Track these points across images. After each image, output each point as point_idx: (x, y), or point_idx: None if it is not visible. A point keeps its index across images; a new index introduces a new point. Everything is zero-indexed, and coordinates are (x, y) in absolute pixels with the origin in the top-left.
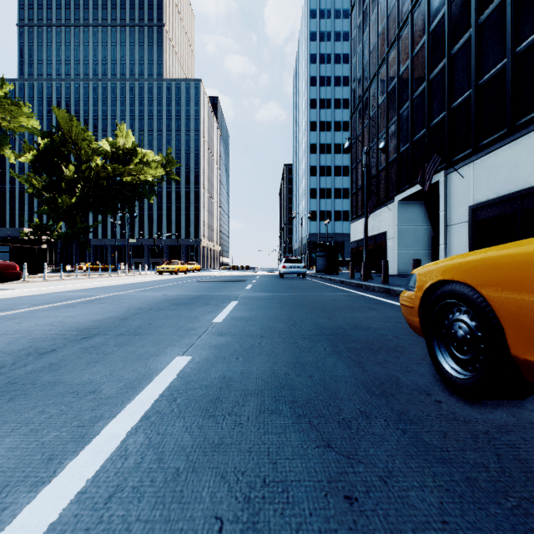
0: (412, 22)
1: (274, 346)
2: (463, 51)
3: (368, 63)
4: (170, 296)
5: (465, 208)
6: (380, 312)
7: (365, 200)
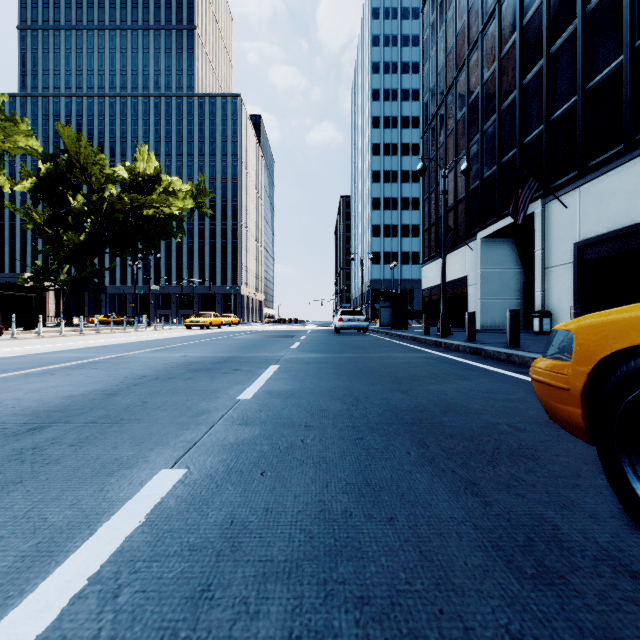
0: (500, 15)
1: (326, 446)
2: (566, 48)
3: (444, 70)
4: (190, 358)
5: (568, 245)
6: (475, 383)
7: (443, 236)
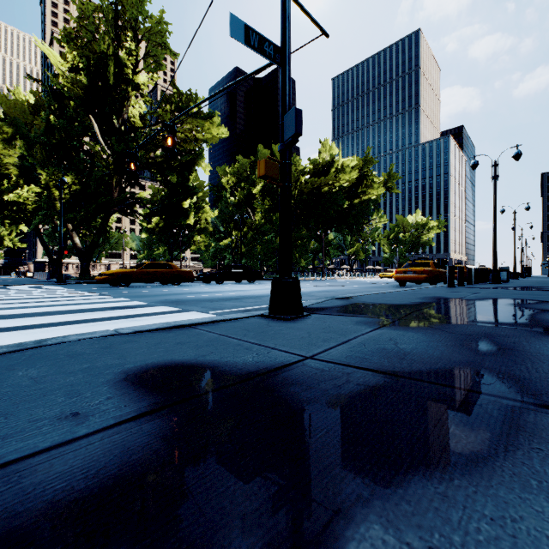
0: None
1: None
2: None
3: None
4: None
5: None
6: None
7: (525, 254)
